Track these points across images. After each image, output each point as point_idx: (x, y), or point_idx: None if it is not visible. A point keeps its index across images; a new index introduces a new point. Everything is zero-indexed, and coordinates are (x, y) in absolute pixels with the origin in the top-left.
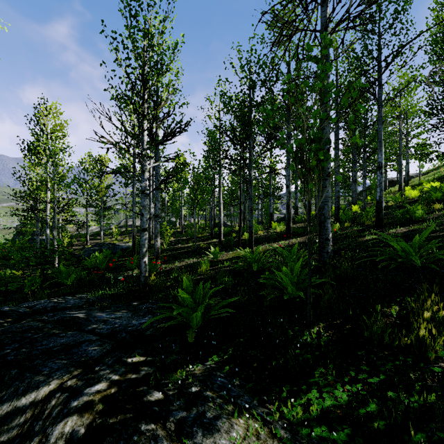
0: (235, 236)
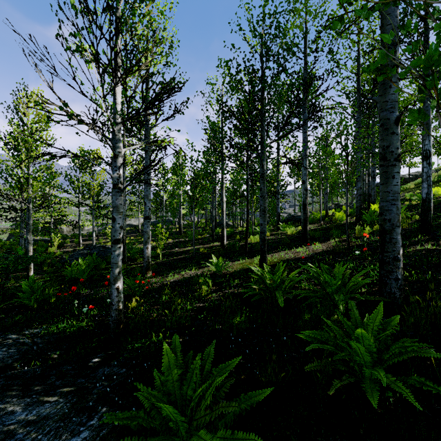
0: (239, 238)
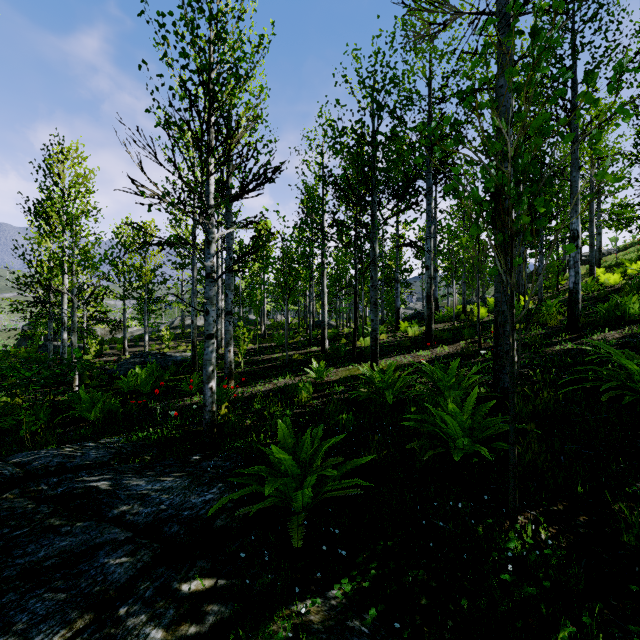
0: (345, 342)
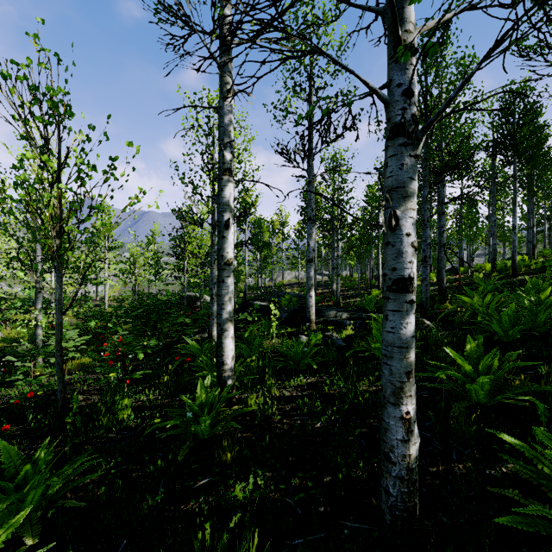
0: None
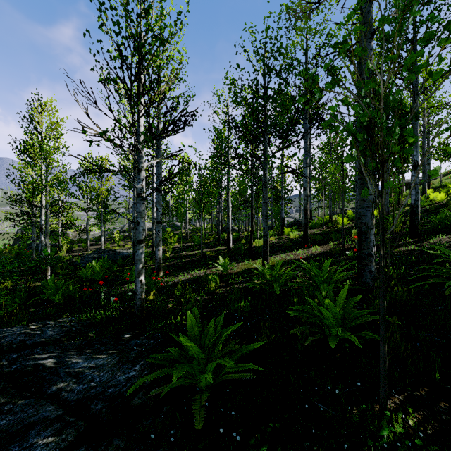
0: (244, 242)
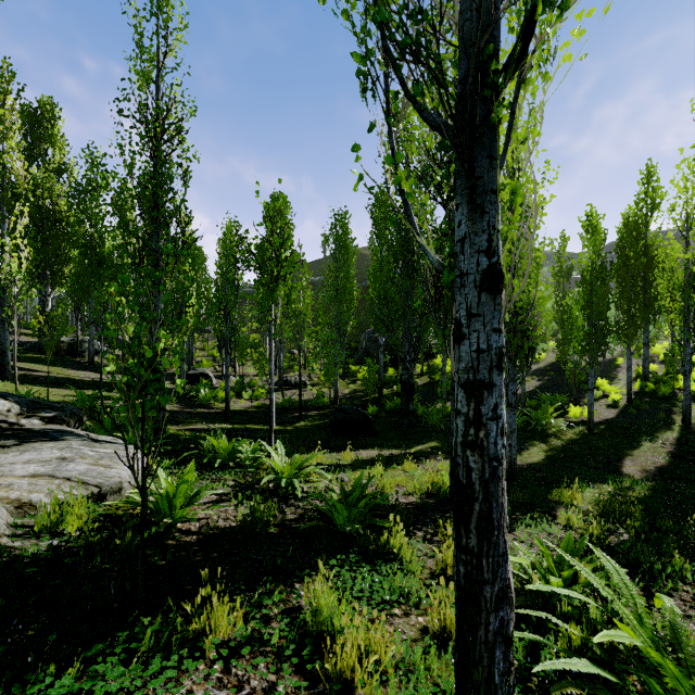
0: None
